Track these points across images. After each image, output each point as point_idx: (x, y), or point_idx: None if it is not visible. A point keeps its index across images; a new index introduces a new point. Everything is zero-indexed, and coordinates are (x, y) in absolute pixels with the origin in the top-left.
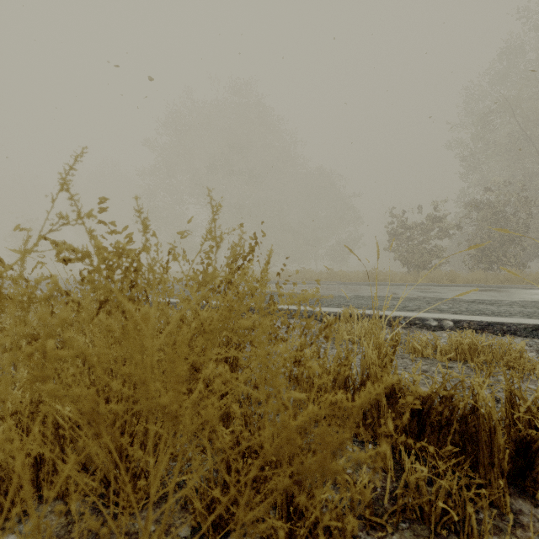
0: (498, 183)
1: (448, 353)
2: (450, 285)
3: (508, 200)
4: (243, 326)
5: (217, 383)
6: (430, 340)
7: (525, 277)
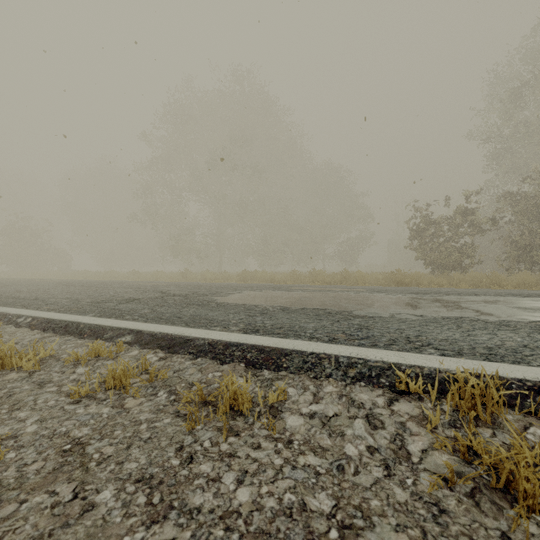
0: None
1: None
2: (535, 295)
3: None
4: None
5: None
6: None
7: None
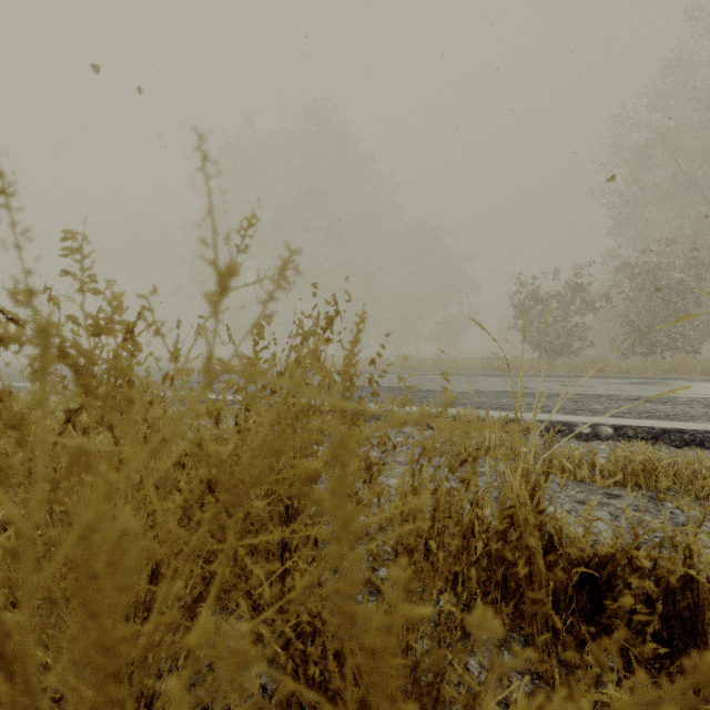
0: (660, 239)
1: (613, 475)
2: (601, 377)
3: (674, 262)
4: (306, 472)
5: (219, 672)
6: (585, 455)
7: (697, 365)
